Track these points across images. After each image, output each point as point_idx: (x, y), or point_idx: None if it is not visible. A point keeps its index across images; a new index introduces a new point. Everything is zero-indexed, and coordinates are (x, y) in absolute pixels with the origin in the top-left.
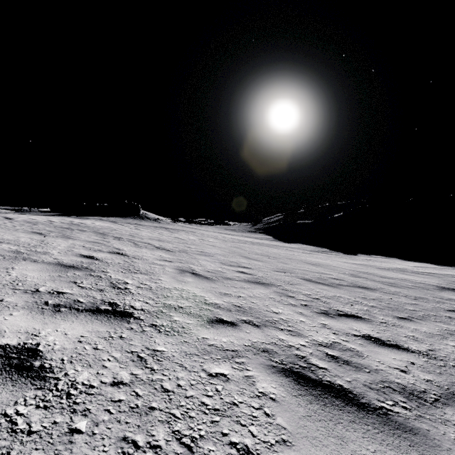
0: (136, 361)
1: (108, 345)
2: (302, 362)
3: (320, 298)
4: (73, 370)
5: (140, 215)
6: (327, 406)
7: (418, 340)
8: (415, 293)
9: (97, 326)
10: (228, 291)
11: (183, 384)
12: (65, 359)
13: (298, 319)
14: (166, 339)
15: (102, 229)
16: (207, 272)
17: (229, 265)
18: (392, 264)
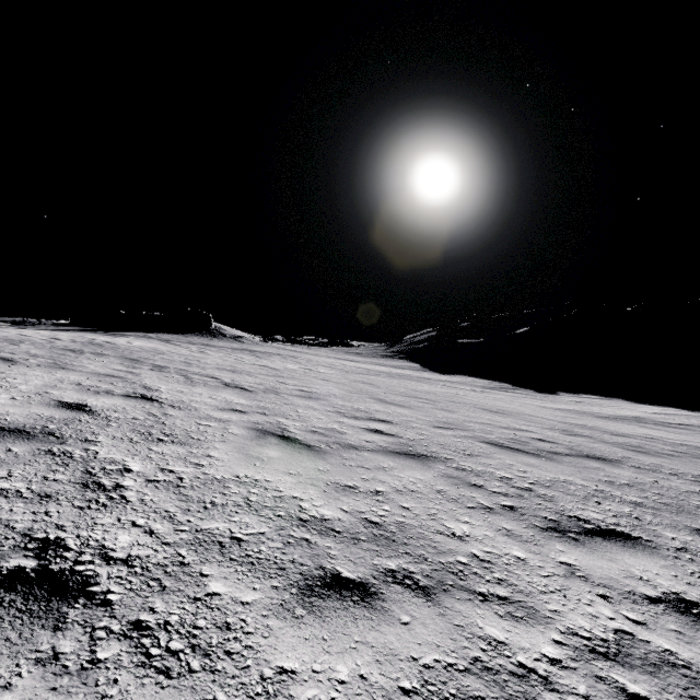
0: None
1: None
2: None
3: (532, 487)
4: None
5: (211, 330)
6: None
7: None
8: (688, 468)
9: None
10: (352, 480)
11: None
12: None
13: (509, 554)
14: None
15: (139, 353)
16: (310, 434)
17: (352, 417)
18: (618, 410)
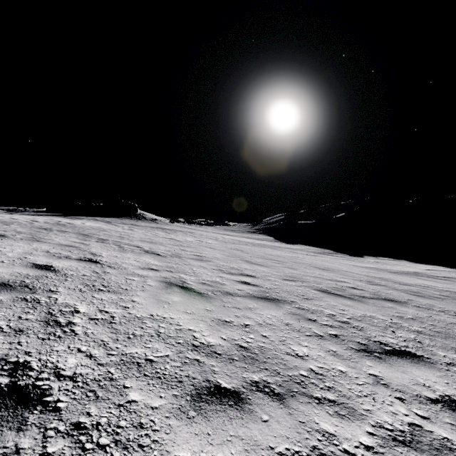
0: None
1: None
2: None
3: (349, 320)
4: None
5: (137, 215)
6: None
7: None
8: (451, 307)
9: None
10: (228, 317)
11: None
12: None
13: (335, 368)
14: None
15: (89, 230)
16: (201, 285)
17: (229, 273)
18: (403, 267)
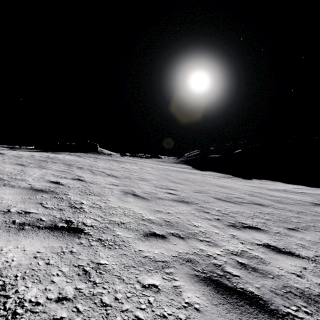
0: (81, 275)
1: (59, 260)
2: (219, 270)
3: (228, 213)
4: (24, 286)
5: (98, 151)
6: (243, 314)
7: (305, 247)
8: (297, 209)
9: (52, 242)
10: (160, 209)
11: (120, 297)
12: (19, 275)
13: (213, 231)
14: (108, 252)
15: (70, 162)
16: (144, 193)
17: (160, 188)
18: (277, 186)
